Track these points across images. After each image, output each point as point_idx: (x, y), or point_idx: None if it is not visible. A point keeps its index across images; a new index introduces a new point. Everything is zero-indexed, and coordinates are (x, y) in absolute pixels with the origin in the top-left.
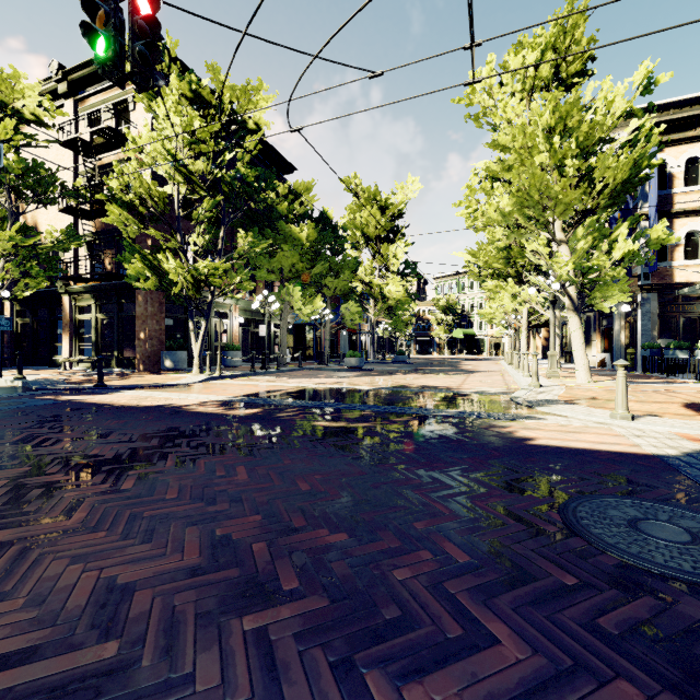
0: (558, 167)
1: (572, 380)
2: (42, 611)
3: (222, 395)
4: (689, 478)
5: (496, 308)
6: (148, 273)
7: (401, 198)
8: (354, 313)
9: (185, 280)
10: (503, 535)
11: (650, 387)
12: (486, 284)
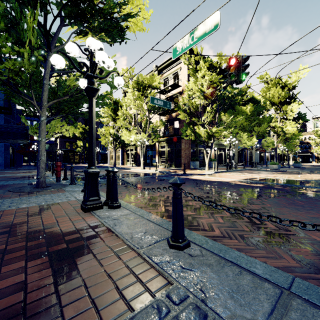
0: None
1: None
2: (300, 217)
3: (234, 179)
4: None
5: None
6: (192, 134)
7: (295, 79)
8: (269, 142)
9: (206, 135)
10: None
11: None
12: None
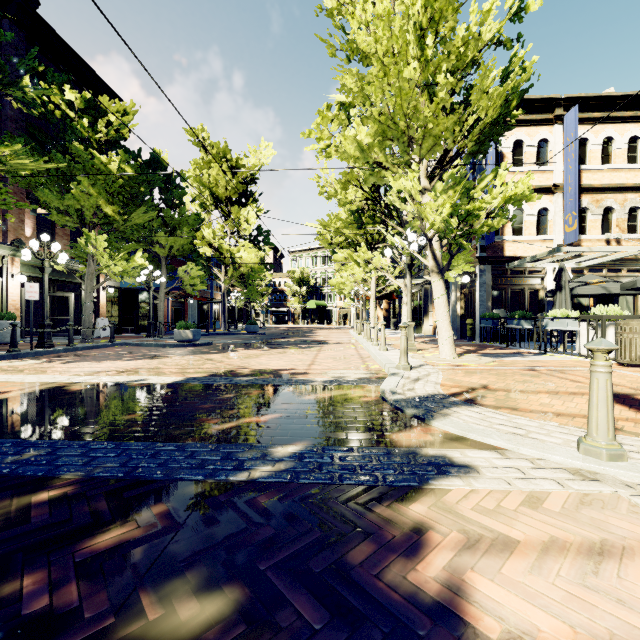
0: (429, 85)
1: (433, 354)
2: None
3: None
4: None
5: (347, 277)
6: None
7: (254, 162)
8: (196, 277)
9: None
10: None
11: (517, 363)
12: (336, 256)
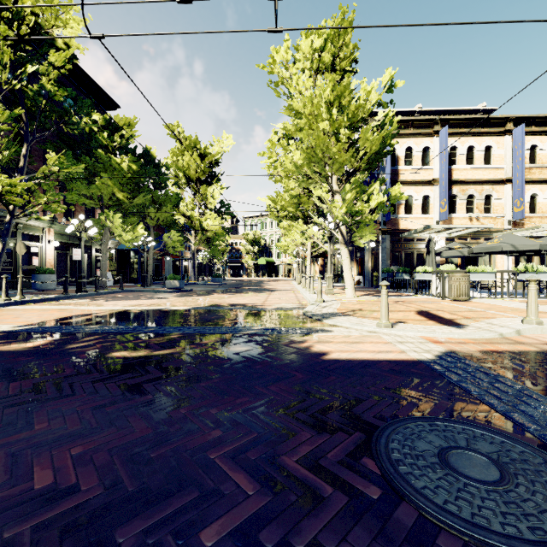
0: (335, 134)
1: (343, 295)
2: None
3: (8, 324)
4: (453, 383)
5: (289, 242)
6: None
7: (218, 150)
8: (176, 241)
9: None
10: (323, 524)
11: (391, 300)
12: (282, 224)
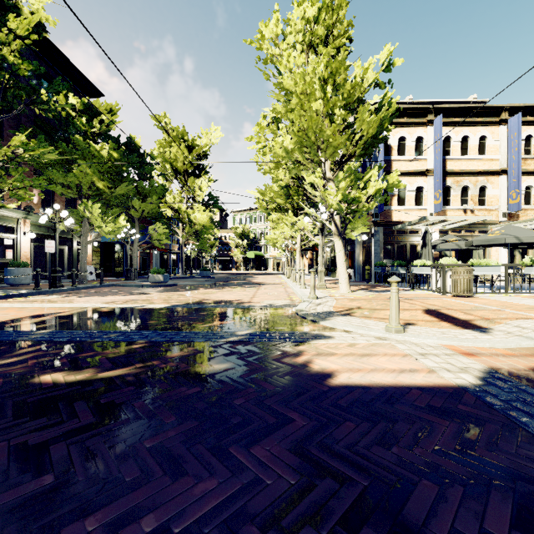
0: (329, 115)
1: (336, 290)
2: None
3: None
4: None
5: (278, 235)
6: None
7: (206, 142)
8: (162, 234)
9: None
10: None
11: (389, 295)
12: (271, 217)
